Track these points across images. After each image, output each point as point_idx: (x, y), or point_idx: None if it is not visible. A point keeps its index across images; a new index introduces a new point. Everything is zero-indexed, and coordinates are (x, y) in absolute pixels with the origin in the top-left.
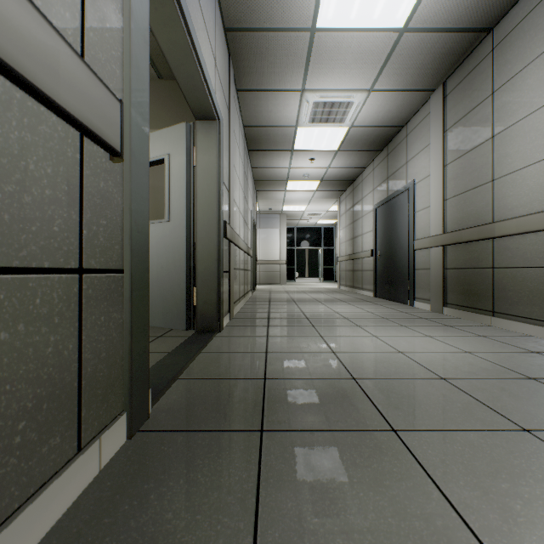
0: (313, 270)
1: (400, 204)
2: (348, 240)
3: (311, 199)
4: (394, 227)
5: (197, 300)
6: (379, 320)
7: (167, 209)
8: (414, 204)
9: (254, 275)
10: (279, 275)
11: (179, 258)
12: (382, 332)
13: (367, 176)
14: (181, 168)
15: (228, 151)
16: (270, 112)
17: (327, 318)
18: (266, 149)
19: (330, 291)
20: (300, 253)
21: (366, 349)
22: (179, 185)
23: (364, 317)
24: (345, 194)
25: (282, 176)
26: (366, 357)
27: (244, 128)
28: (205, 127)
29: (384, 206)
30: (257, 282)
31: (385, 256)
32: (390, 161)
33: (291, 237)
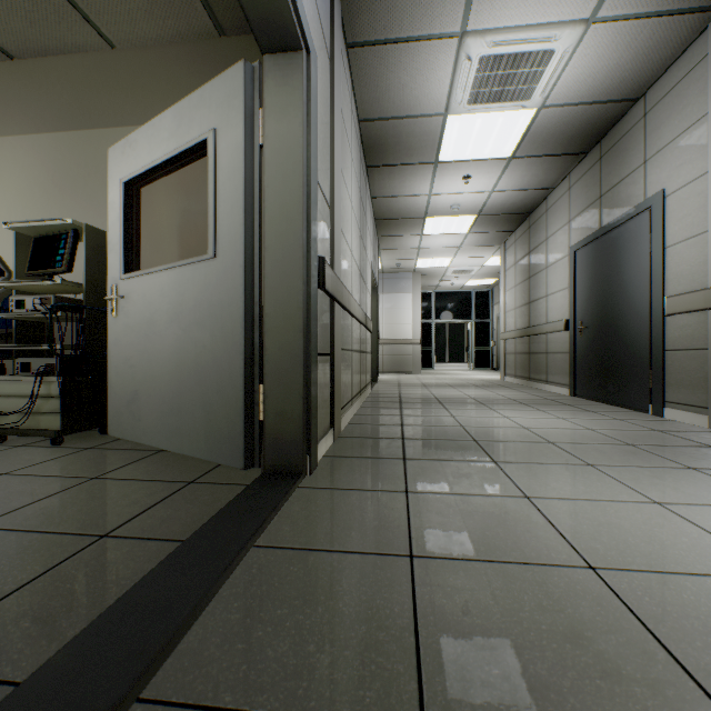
0: (456, 353)
1: (630, 237)
2: (520, 307)
3: (459, 247)
4: (616, 278)
5: (265, 410)
6: (625, 451)
7: (212, 234)
8: (664, 233)
9: (375, 360)
10: (410, 360)
11: (232, 328)
12: (664, 489)
13: (557, 201)
14: (235, 152)
15: (329, 138)
16: (403, 89)
17: (514, 441)
18: (394, 162)
19: (491, 384)
20: (438, 330)
21: (678, 559)
22: (232, 186)
23: (586, 441)
24: (514, 236)
25: (418, 210)
26: (709, 602)
27: (359, 126)
28: (280, 65)
29: (593, 244)
30: (380, 370)
31: (595, 328)
32: (606, 168)
33: (428, 306)
